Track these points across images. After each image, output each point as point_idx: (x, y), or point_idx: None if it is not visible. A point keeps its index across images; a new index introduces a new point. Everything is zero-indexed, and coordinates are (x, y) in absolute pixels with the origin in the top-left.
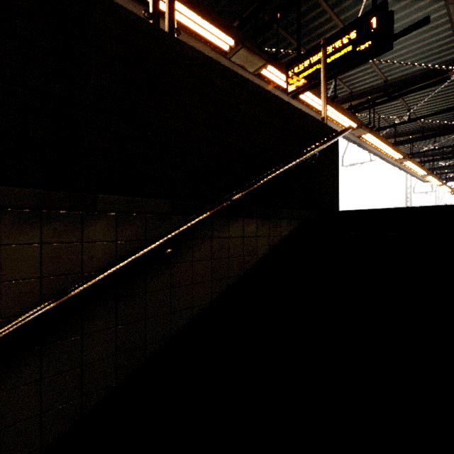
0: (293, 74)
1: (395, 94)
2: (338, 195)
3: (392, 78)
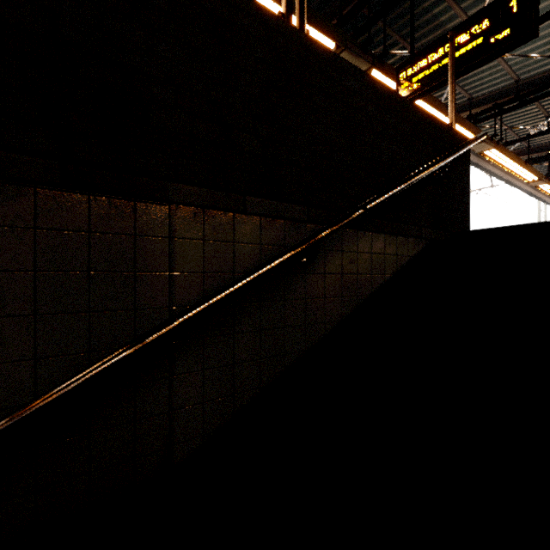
0: (405, 77)
1: (530, 97)
2: (468, 214)
3: (526, 77)
